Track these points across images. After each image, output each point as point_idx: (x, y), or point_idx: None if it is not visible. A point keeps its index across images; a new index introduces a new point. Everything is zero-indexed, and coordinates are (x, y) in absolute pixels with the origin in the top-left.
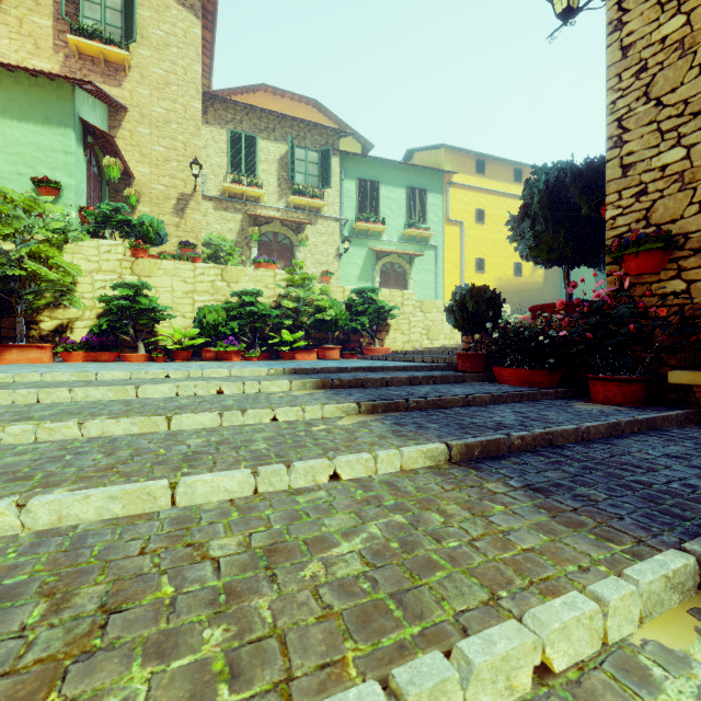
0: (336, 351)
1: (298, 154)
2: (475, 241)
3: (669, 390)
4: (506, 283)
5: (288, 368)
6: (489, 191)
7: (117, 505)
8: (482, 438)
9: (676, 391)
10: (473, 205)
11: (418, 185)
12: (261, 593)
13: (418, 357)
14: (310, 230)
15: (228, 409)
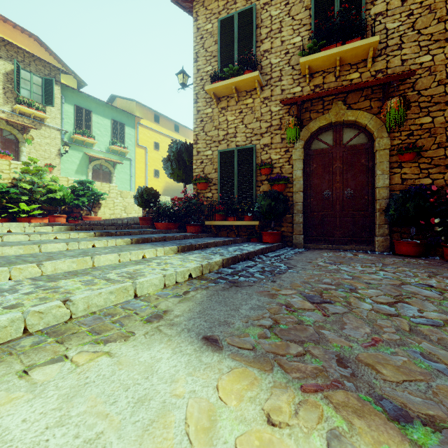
0: (64, 218)
1: (23, 75)
2: (154, 159)
3: (208, 228)
4: (170, 185)
5: (43, 223)
6: (161, 133)
7: (21, 250)
8: (143, 237)
9: (210, 228)
10: (153, 139)
11: (119, 120)
12: (87, 254)
13: (120, 221)
14: (35, 133)
15: (31, 233)
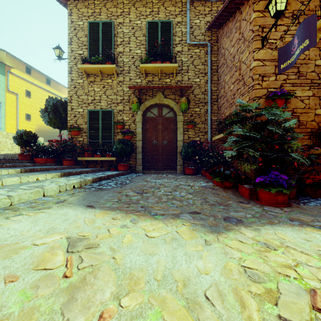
0: None
1: None
2: (26, 105)
3: (80, 162)
4: (42, 127)
5: None
6: (33, 83)
7: None
8: (30, 168)
9: (81, 162)
10: (24, 87)
11: None
12: None
13: None
14: None
15: None
